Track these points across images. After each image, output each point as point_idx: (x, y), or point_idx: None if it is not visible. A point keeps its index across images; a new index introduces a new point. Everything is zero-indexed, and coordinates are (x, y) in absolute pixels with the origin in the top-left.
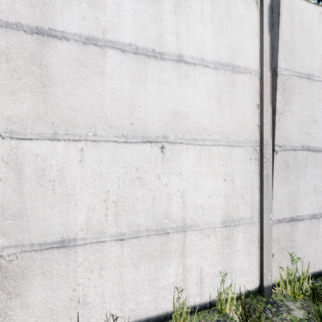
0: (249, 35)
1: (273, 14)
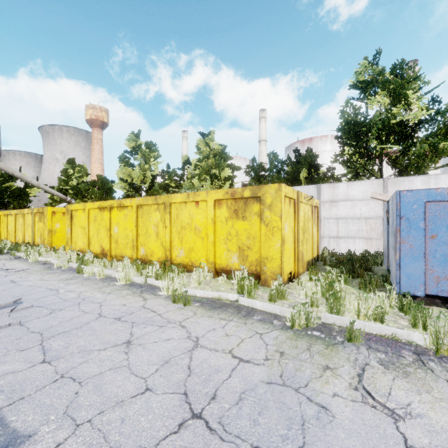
0: None
1: None
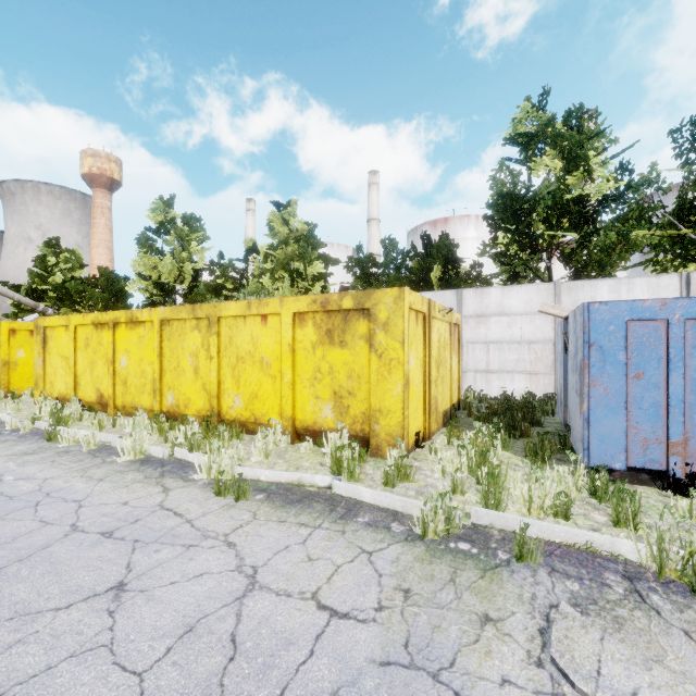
0: (672, 291)
1: (688, 280)
